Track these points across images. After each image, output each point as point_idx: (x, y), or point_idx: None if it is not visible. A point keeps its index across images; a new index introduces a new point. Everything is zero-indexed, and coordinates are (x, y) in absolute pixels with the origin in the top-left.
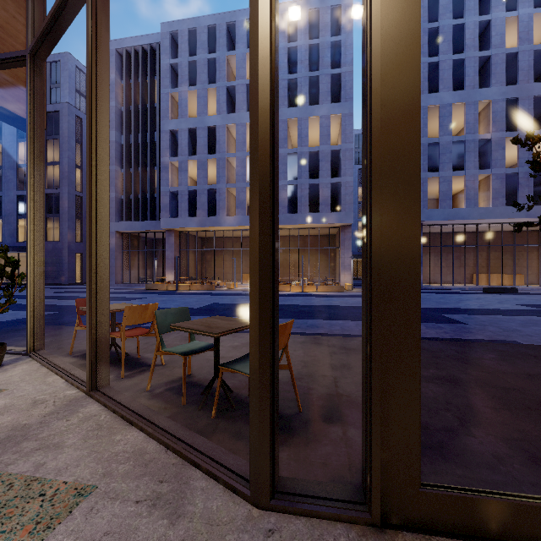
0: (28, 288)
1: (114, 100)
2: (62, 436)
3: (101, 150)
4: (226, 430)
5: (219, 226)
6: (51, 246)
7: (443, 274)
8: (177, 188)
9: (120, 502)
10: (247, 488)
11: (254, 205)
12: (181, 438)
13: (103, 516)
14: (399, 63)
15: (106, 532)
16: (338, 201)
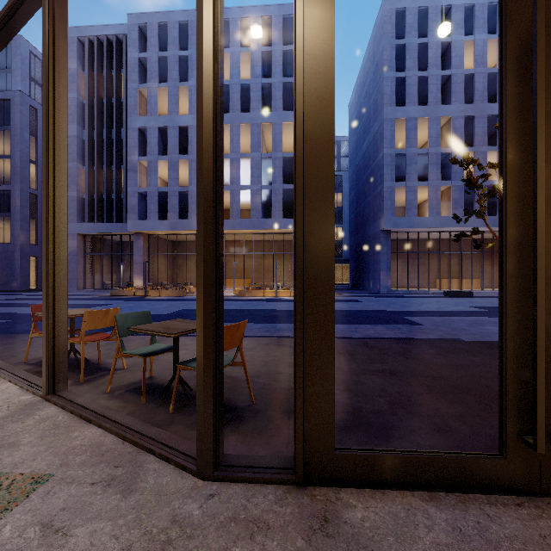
0: None
1: (75, 91)
2: (18, 436)
3: (59, 156)
4: (182, 422)
5: (191, 230)
6: None
7: (410, 279)
8: (146, 189)
9: (76, 485)
10: (194, 464)
11: (199, 219)
12: (137, 430)
13: (60, 496)
14: (318, 107)
15: (62, 508)
16: None
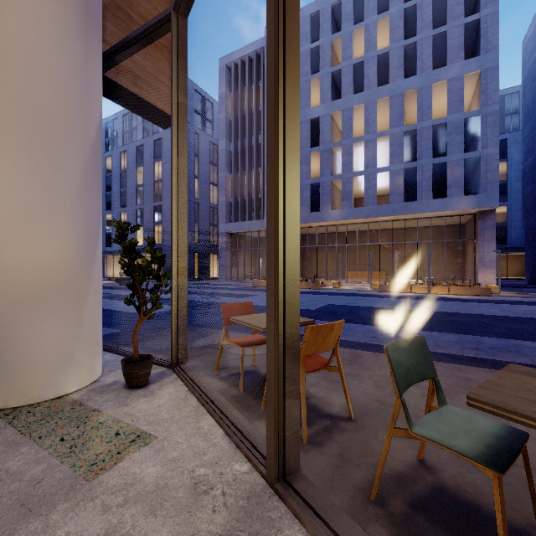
0: (172, 289)
1: (224, 111)
2: None
3: (290, 54)
4: None
5: (322, 222)
6: None
7: None
8: None
9: None
10: None
11: None
12: None
13: None
14: None
15: None
16: (471, 182)
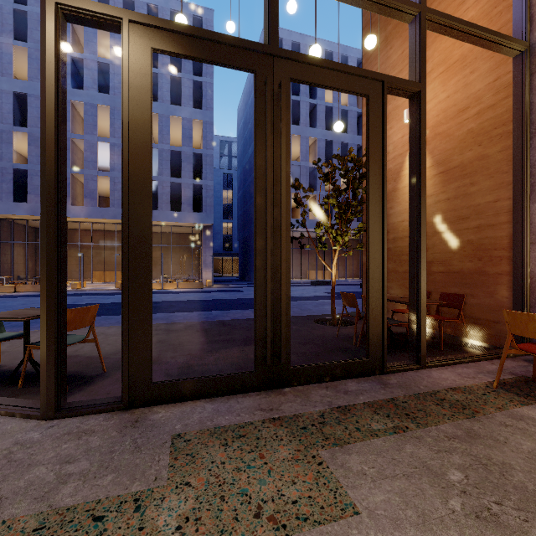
0: None
1: None
2: None
3: None
4: (32, 392)
5: None
6: None
7: None
8: None
9: None
10: (38, 412)
11: (43, 226)
12: None
13: None
14: (140, 156)
15: None
16: (201, 202)
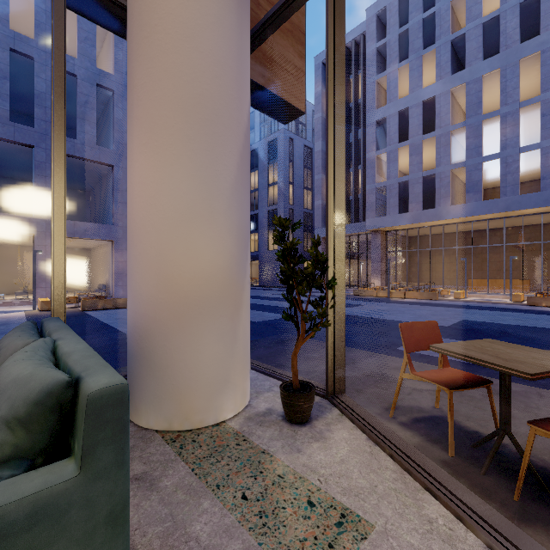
0: (328, 301)
1: (320, 111)
2: None
3: None
4: None
5: (439, 220)
6: (271, 254)
7: None
8: (385, 183)
9: None
10: None
11: None
12: None
13: None
14: None
15: None
16: None
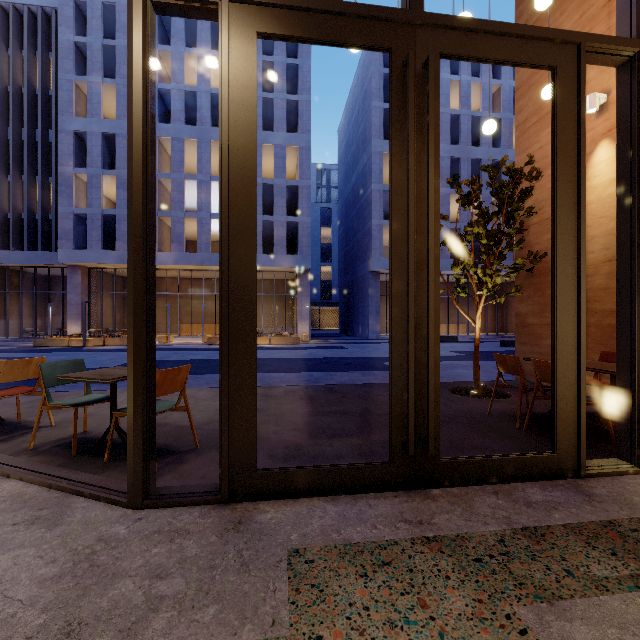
0: None
1: None
2: None
3: None
4: (118, 468)
5: None
6: None
7: None
8: (86, 210)
9: None
10: (125, 497)
11: (129, 268)
12: (66, 477)
13: None
14: (242, 174)
15: None
16: (296, 242)
